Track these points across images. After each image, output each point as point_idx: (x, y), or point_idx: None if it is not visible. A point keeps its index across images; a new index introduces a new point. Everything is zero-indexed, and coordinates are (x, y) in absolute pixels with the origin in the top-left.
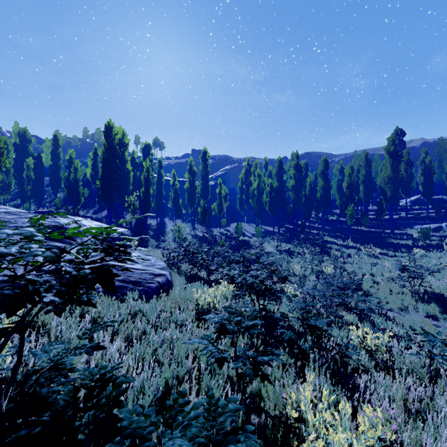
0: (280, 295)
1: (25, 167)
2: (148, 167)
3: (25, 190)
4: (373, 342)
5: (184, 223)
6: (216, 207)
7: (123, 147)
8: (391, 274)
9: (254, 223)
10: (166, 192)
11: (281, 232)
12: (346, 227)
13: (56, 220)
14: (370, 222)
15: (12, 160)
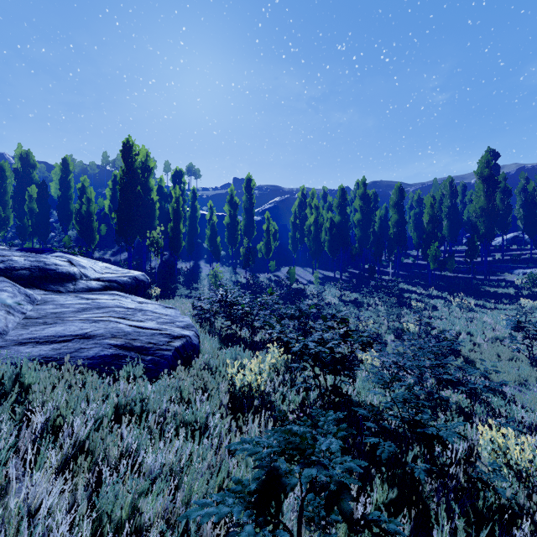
0: (358, 369)
1: (27, 198)
2: (178, 196)
3: (25, 225)
4: (525, 457)
5: (224, 267)
6: (263, 247)
7: (147, 172)
8: (495, 332)
9: (310, 268)
10: (202, 229)
11: (344, 279)
12: (425, 272)
13: (41, 259)
14: (456, 266)
15: (10, 189)
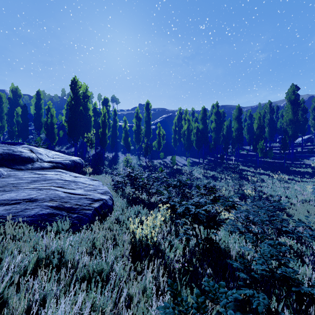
0: (224, 224)
1: (15, 115)
2: (104, 113)
3: (13, 130)
4: None
5: (132, 156)
6: (156, 144)
7: (86, 98)
8: (304, 196)
9: (184, 156)
10: (120, 134)
11: (205, 163)
12: (254, 159)
13: (11, 148)
14: (273, 155)
15: (5, 109)
